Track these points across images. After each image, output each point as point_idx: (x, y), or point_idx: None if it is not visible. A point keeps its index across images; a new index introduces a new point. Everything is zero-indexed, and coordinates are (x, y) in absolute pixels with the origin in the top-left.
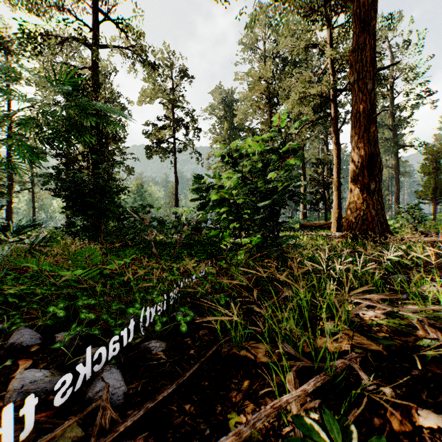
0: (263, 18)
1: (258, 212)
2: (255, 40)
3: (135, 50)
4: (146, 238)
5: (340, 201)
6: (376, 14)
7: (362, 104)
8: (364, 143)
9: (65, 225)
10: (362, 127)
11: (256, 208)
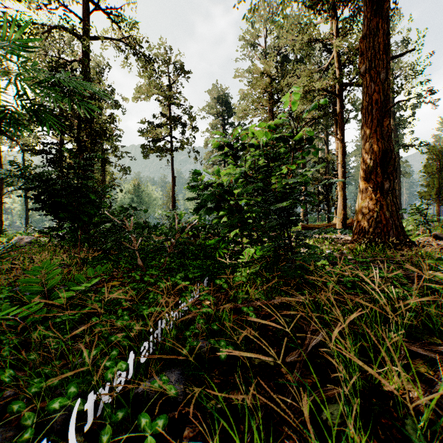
0: (263, 14)
1: (269, 216)
2: (255, 36)
3: (129, 43)
4: (129, 247)
5: (345, 201)
6: None
7: (374, 95)
8: (377, 139)
9: (50, 228)
10: (374, 120)
11: (266, 211)
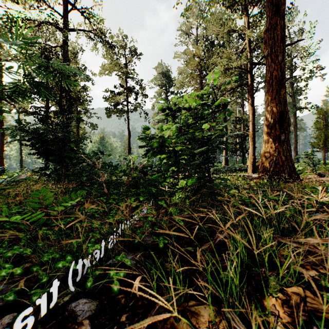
0: (195, 11)
1: (194, 158)
2: (189, 28)
3: (97, 33)
4: (98, 180)
5: (254, 149)
6: (285, 1)
7: (274, 72)
8: (276, 103)
9: (40, 168)
10: (274, 90)
11: (192, 154)
